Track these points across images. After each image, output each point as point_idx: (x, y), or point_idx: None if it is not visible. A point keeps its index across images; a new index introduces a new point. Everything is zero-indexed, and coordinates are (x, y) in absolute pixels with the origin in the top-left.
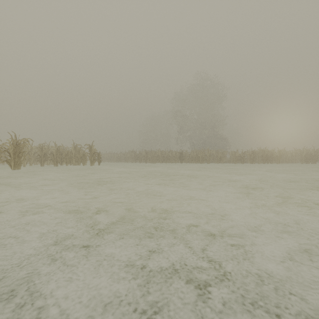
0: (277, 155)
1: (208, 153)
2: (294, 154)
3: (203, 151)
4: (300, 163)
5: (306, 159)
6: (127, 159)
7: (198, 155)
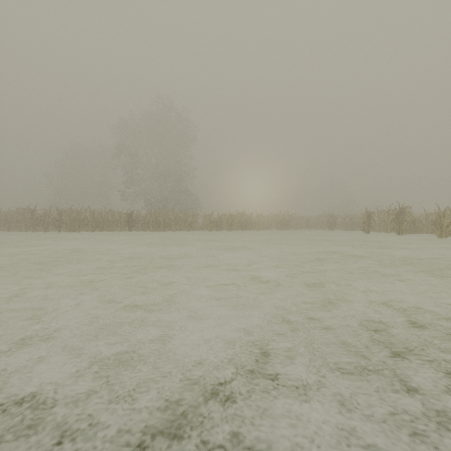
0: (256, 220)
1: (173, 216)
2: (271, 219)
3: (166, 212)
4: (276, 230)
5: (282, 225)
6: (13, 225)
7: (158, 218)
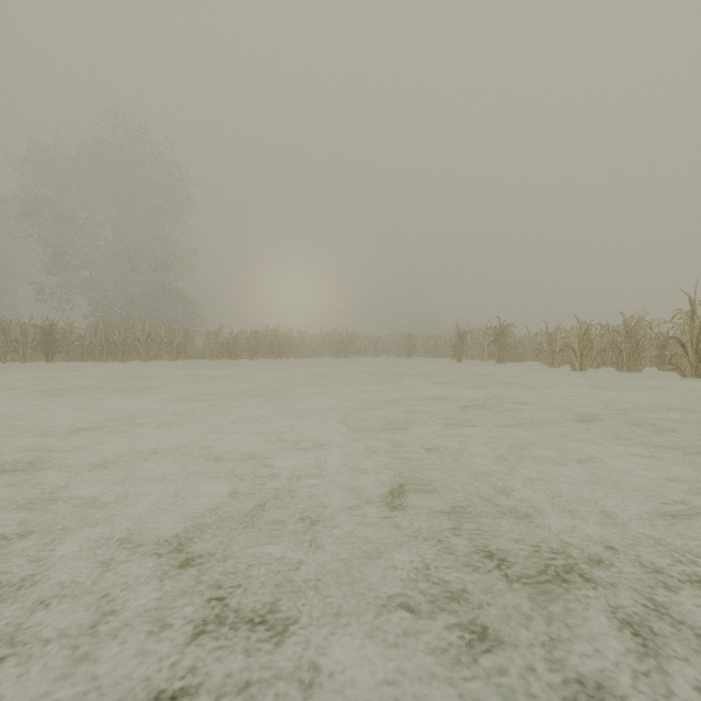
0: (298, 342)
1: (143, 332)
2: (321, 340)
3: (130, 327)
4: (329, 358)
5: (339, 350)
6: None
7: (113, 337)
